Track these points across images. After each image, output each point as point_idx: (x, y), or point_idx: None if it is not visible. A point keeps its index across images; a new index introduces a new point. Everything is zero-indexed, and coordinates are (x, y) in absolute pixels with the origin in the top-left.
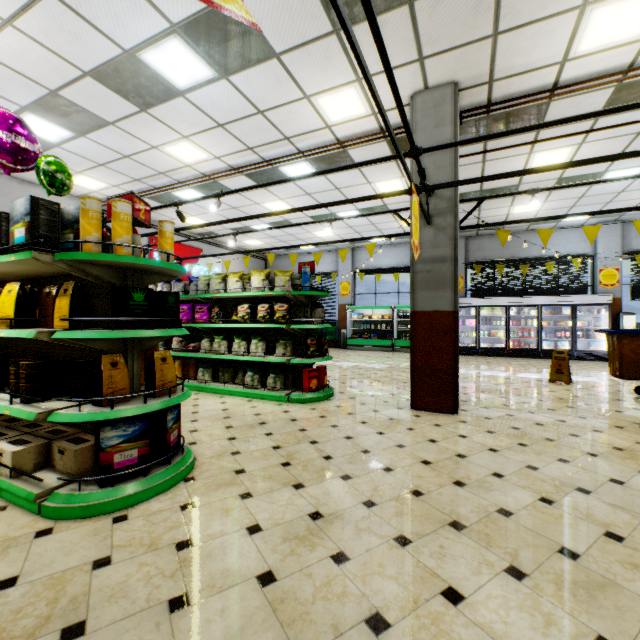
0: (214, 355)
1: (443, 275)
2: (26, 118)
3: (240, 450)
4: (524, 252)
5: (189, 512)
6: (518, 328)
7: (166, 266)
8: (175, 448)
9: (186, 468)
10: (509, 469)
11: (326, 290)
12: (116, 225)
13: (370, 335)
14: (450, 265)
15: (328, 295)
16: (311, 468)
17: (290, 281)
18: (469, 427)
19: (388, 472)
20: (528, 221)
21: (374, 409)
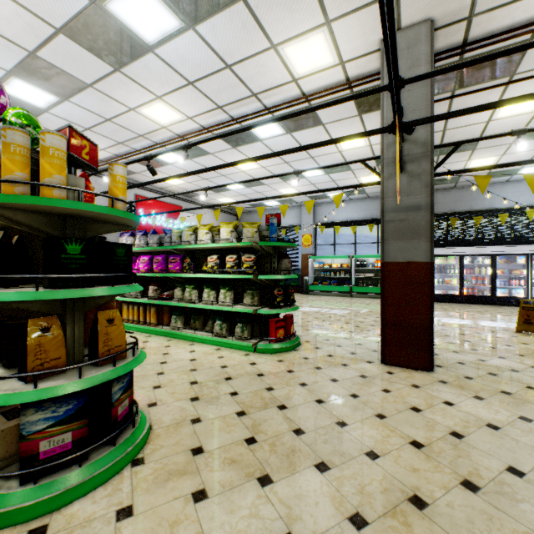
0: (185, 304)
1: (417, 224)
2: (13, 83)
3: (201, 416)
4: (477, 205)
5: (124, 525)
6: (471, 276)
7: (109, 212)
8: (125, 420)
9: (135, 447)
10: (526, 461)
11: (292, 241)
12: (44, 162)
13: (330, 282)
14: (425, 213)
15: (294, 246)
16: (280, 449)
17: (257, 232)
18: (452, 390)
19: (373, 460)
20: (513, 165)
21: (343, 362)
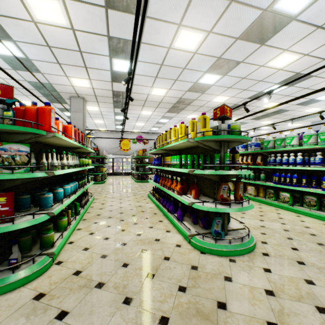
0: None
1: None
2: None
3: None
4: None
5: None
6: None
7: None
8: None
9: None
10: None
11: None
12: None
13: None
14: None
15: None
16: None
17: None
18: None
19: None
20: None
21: None
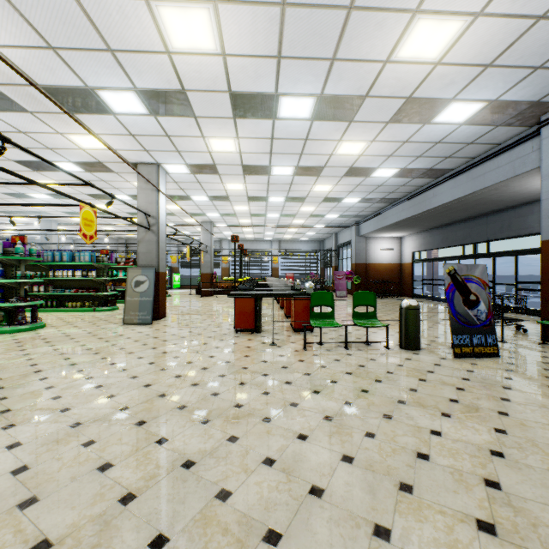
0: None
1: None
2: None
3: None
4: None
5: None
6: None
7: None
8: None
9: None
10: None
11: None
12: None
13: None
14: None
15: None
16: None
17: None
18: None
19: None
20: None
21: None
